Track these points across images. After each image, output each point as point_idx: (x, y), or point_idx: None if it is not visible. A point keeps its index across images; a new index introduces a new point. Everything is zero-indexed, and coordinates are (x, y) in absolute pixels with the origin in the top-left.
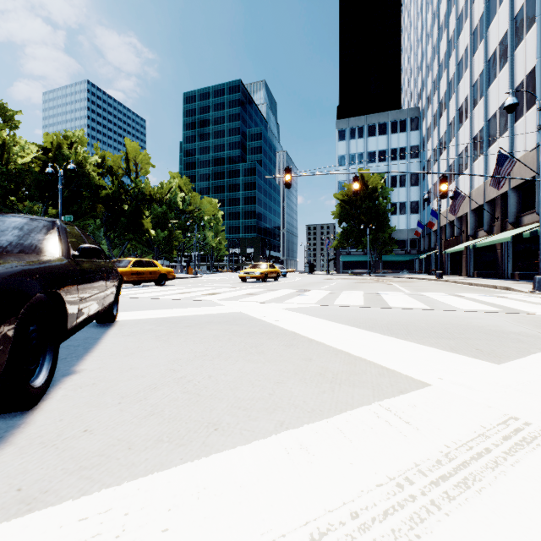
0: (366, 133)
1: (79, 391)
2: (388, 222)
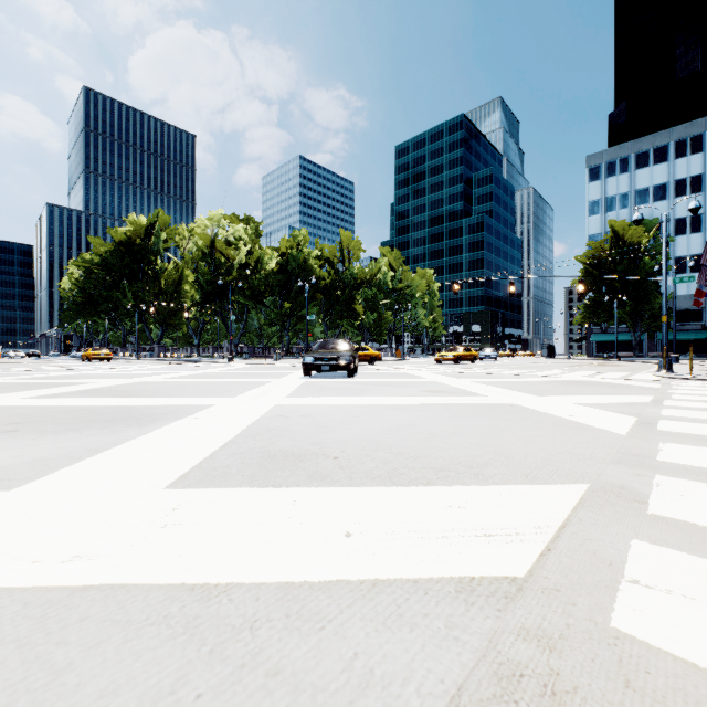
0: (632, 166)
1: (359, 377)
2: (653, 289)
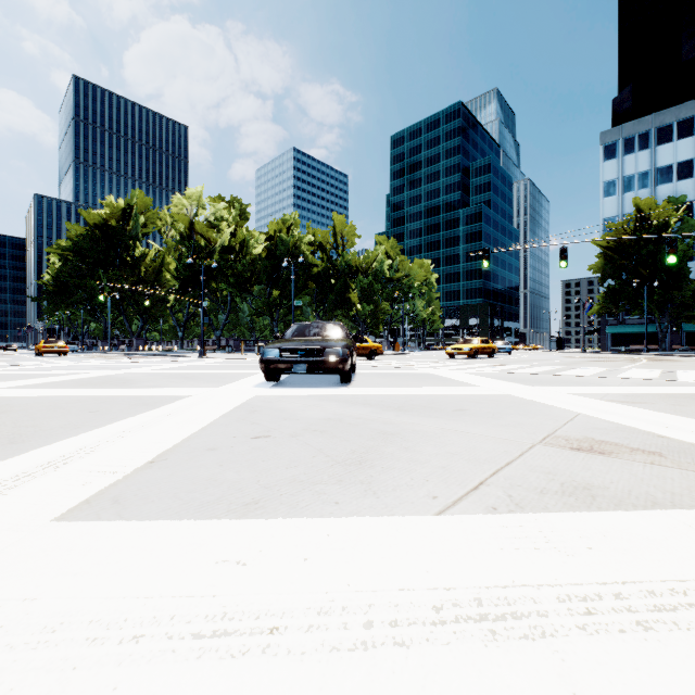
0: (653, 141)
1: (359, 383)
2: (687, 274)
